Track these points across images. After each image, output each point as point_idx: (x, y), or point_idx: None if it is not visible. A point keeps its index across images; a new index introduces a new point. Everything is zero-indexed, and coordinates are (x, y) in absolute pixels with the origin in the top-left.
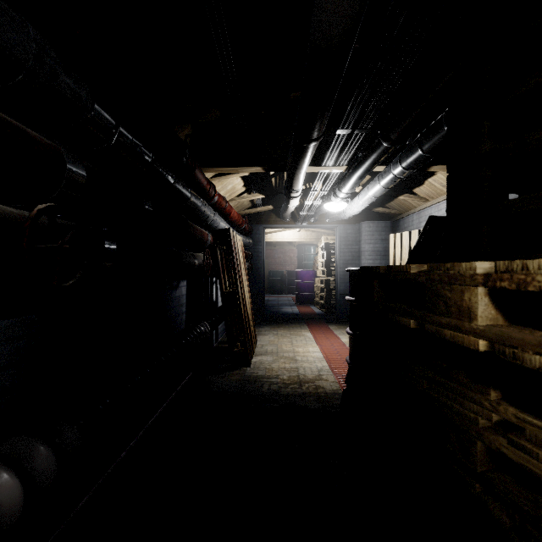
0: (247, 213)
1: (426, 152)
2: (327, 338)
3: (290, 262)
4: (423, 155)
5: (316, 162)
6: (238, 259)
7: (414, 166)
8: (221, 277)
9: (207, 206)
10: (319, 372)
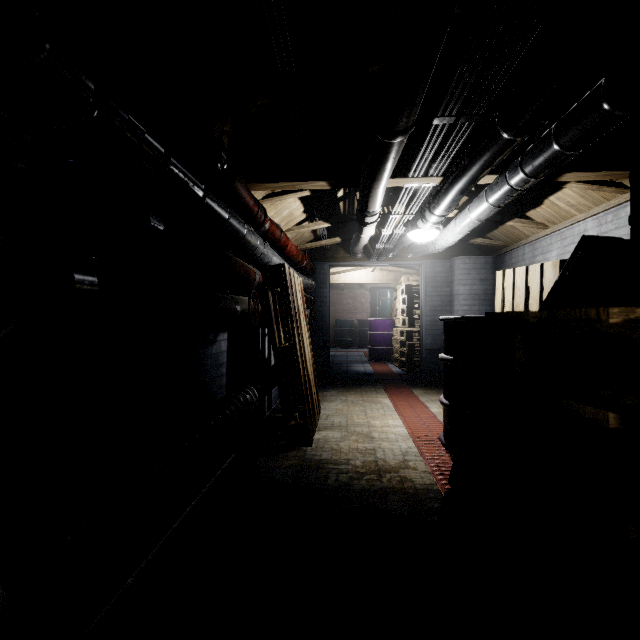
0: (309, 248)
1: (566, 147)
2: (411, 407)
3: (361, 310)
4: (559, 152)
5: (400, 172)
6: (296, 305)
7: (543, 171)
8: (274, 328)
9: (253, 233)
10: (404, 456)
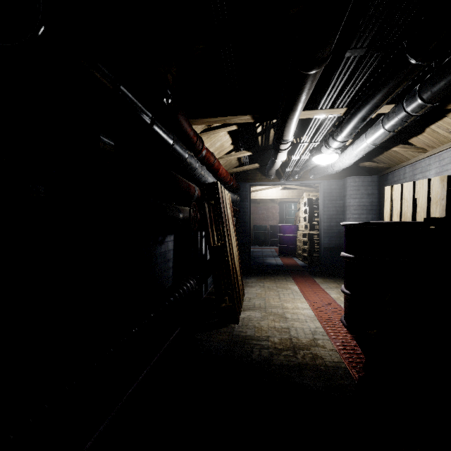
0: (235, 172)
1: None
2: (314, 292)
3: (272, 218)
4: None
5: (311, 105)
6: (226, 213)
7: (441, 95)
8: (209, 231)
9: (193, 157)
10: (313, 335)
